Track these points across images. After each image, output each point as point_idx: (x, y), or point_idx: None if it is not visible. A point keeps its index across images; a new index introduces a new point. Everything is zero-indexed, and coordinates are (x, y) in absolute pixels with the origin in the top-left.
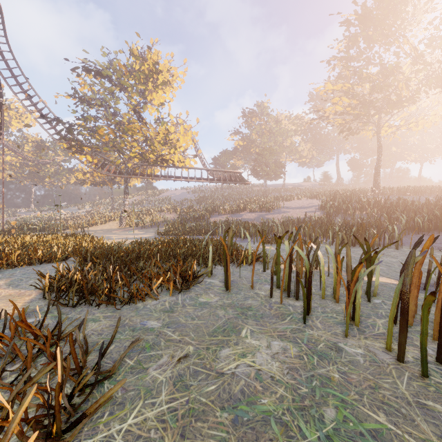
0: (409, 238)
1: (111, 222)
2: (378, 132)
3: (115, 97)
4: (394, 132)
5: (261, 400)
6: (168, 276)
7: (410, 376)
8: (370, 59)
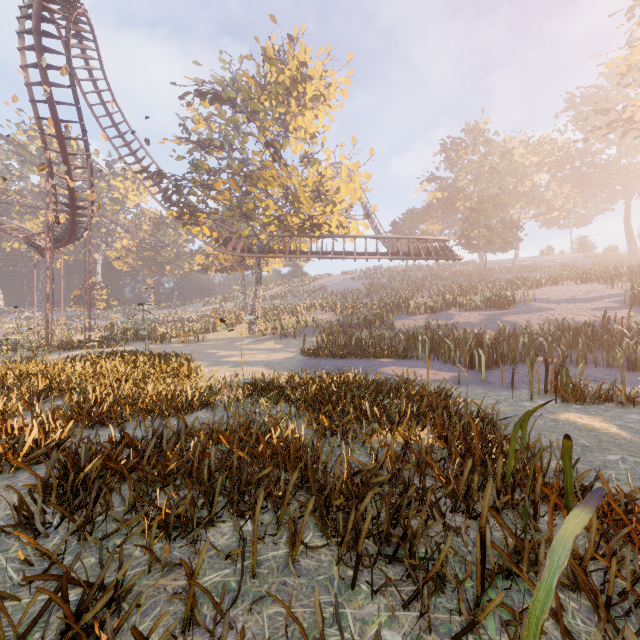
0: None
1: (240, 325)
2: None
3: (241, 131)
4: None
5: None
6: None
7: None
8: None
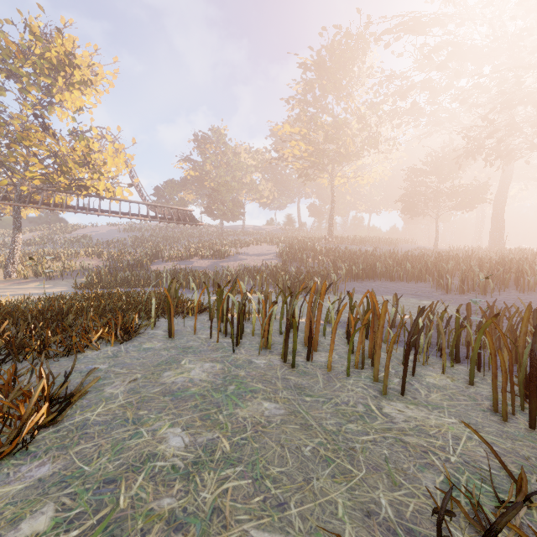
0: (347, 285)
1: None
2: (332, 181)
3: None
4: (345, 183)
5: (191, 390)
6: (108, 329)
7: (287, 369)
8: (325, 108)
